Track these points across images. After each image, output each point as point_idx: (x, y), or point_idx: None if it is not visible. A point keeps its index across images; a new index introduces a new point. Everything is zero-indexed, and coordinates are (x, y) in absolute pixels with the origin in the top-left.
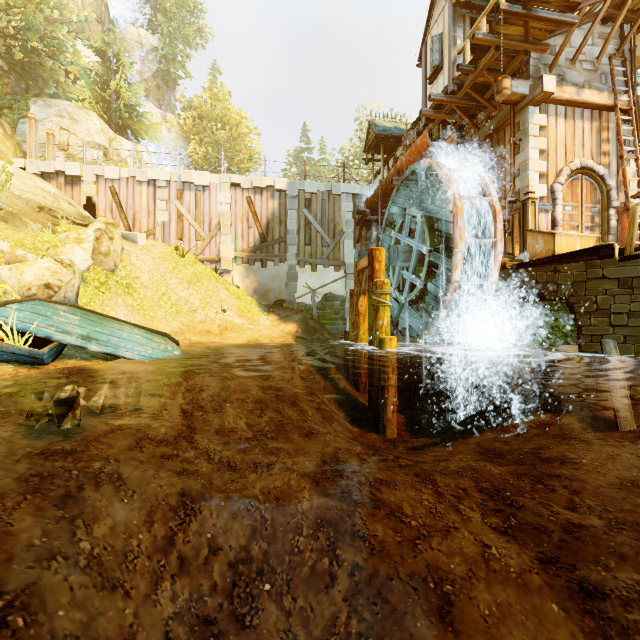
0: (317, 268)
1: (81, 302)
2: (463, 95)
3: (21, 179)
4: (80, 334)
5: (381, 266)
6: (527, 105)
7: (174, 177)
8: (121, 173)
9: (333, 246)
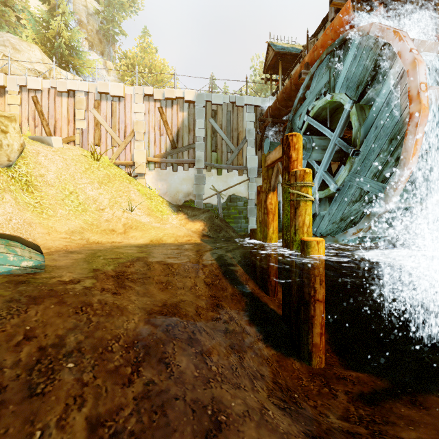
0: (222, 172)
1: None
2: None
3: None
4: None
5: (298, 155)
6: None
7: (92, 88)
8: (43, 84)
9: (237, 152)
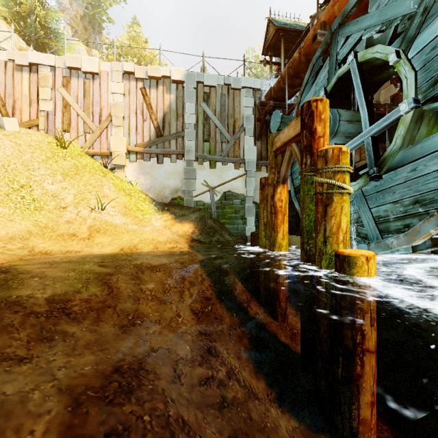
0: (216, 165)
1: None
2: None
3: None
4: None
5: (326, 129)
6: None
7: (59, 62)
8: None
9: (233, 142)
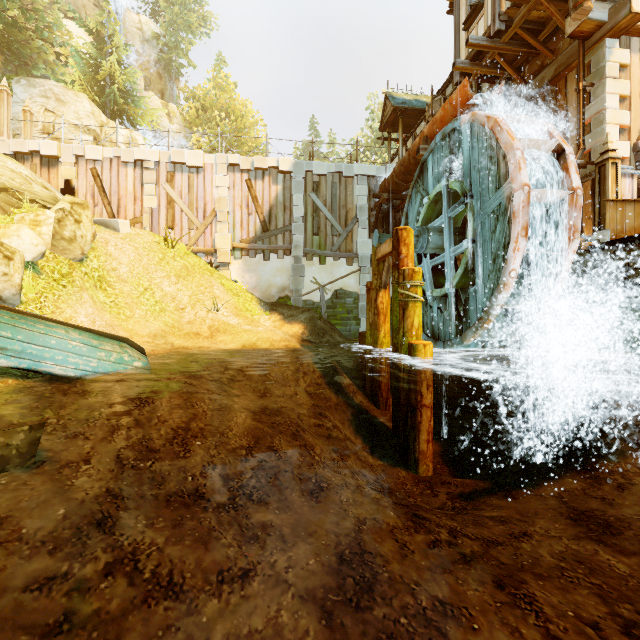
0: (326, 261)
1: (26, 297)
2: (509, 39)
3: None
4: None
5: (409, 251)
6: (604, 36)
7: (164, 157)
8: (104, 153)
9: (345, 235)
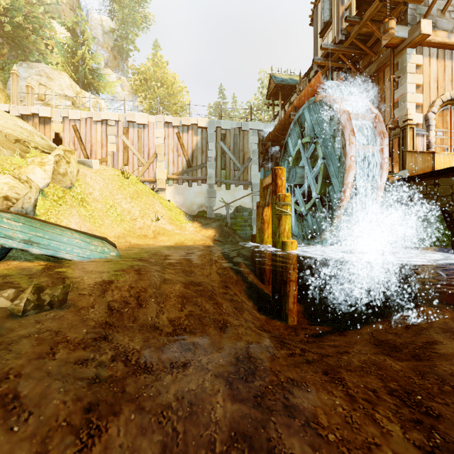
0: (230, 187)
1: (39, 212)
2: (348, 44)
3: (4, 119)
4: (22, 239)
5: (283, 182)
6: (406, 47)
7: (121, 118)
8: (81, 115)
9: (243, 170)
